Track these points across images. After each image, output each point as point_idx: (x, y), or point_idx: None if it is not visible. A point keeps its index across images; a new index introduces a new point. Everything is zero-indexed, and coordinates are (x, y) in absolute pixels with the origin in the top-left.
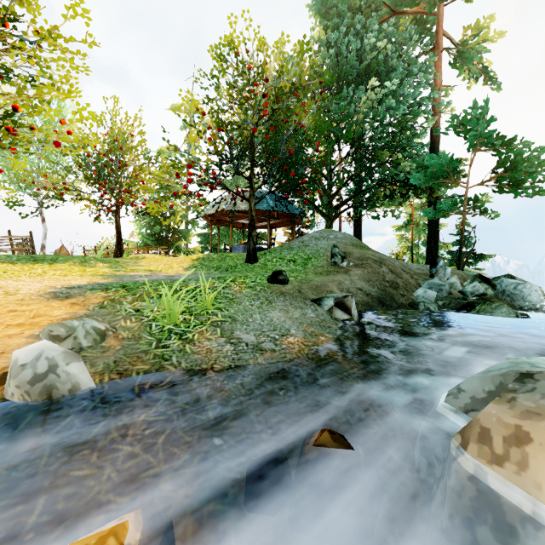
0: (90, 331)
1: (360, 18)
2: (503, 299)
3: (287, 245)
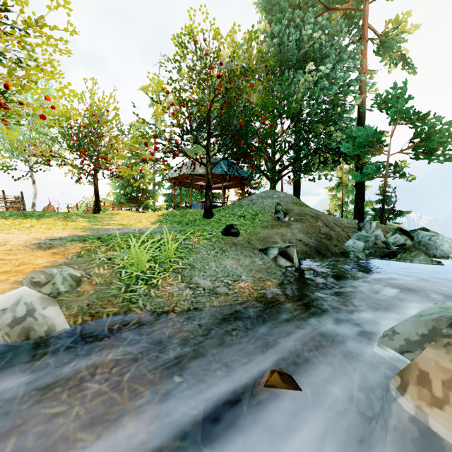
0: (67, 278)
1: (299, 13)
2: (420, 248)
3: (238, 203)
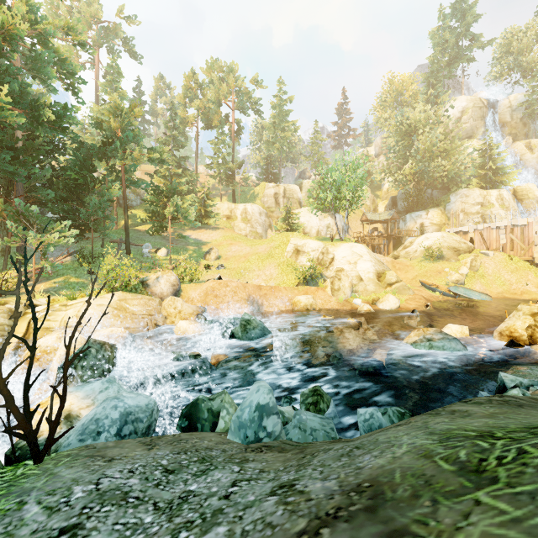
0: None
1: None
2: None
3: None
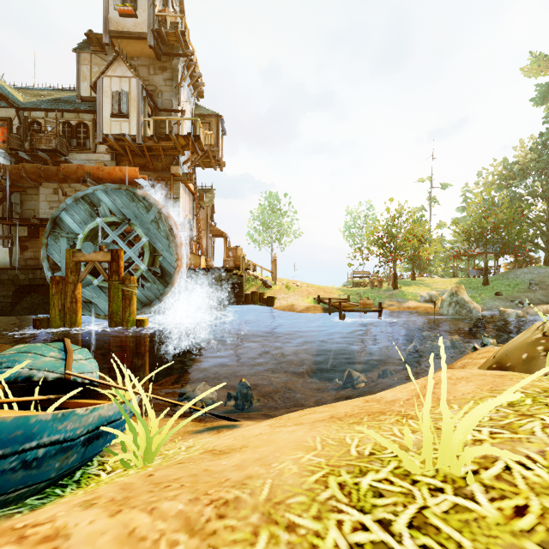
0: None
1: None
2: None
3: (506, 277)
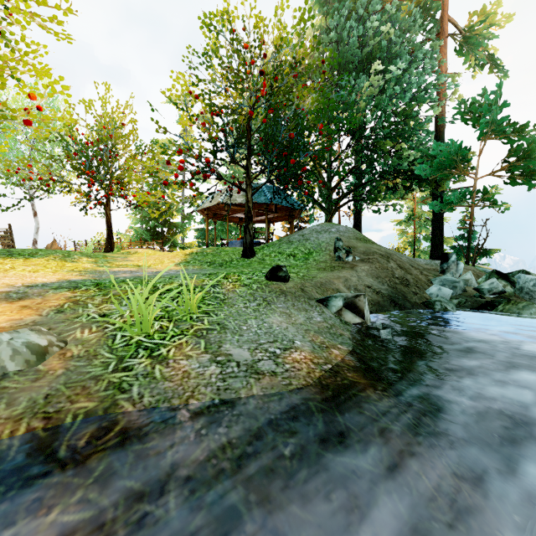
0: (20, 349)
1: (362, 1)
2: (521, 297)
3: (286, 239)
